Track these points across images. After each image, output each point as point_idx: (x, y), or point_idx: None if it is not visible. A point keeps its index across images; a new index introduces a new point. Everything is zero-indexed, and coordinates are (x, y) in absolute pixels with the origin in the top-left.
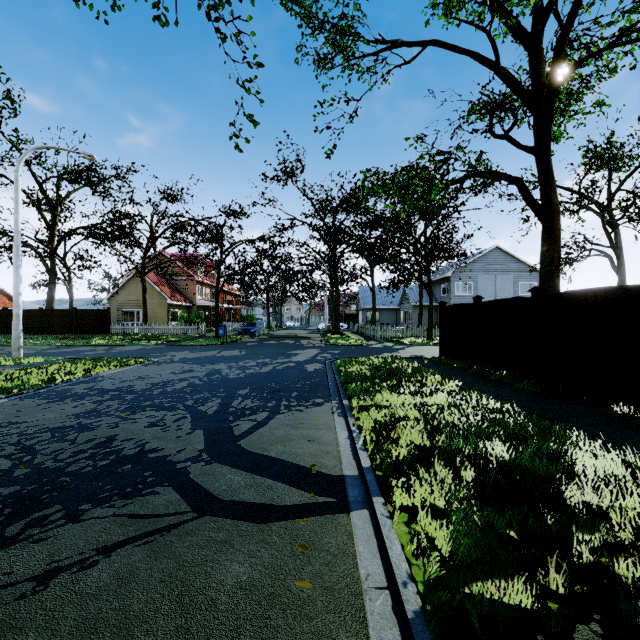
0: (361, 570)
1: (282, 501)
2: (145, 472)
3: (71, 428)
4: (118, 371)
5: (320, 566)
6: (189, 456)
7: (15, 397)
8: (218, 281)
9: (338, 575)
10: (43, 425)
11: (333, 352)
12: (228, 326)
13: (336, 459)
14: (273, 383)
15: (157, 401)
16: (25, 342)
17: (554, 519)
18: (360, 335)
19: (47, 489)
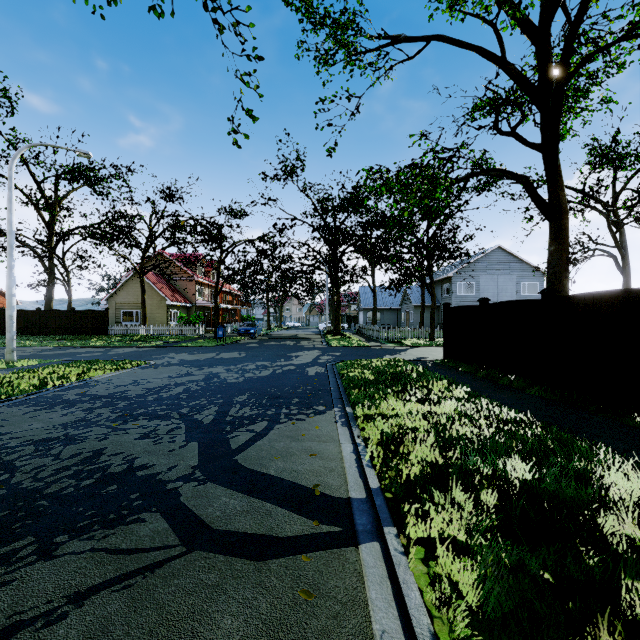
0: (375, 625)
1: (282, 531)
2: (132, 494)
3: (57, 440)
4: (113, 375)
5: (326, 619)
6: (181, 474)
7: (3, 404)
8: (217, 281)
9: (348, 632)
10: (27, 437)
11: (334, 354)
12: (228, 327)
13: (341, 477)
14: (273, 388)
15: (151, 409)
16: (22, 343)
17: (597, 561)
18: (361, 336)
19: (21, 516)
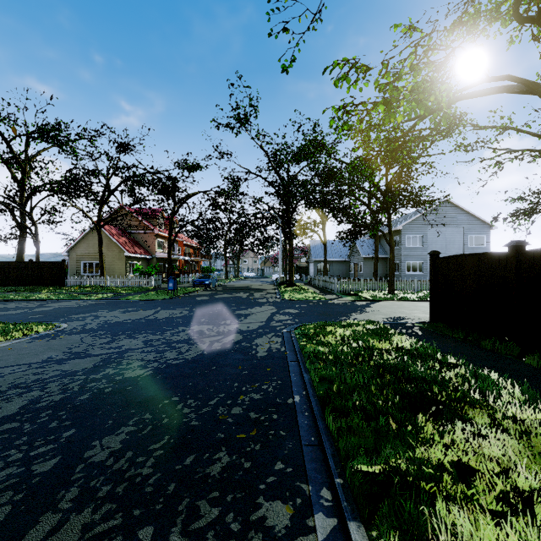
0: None
1: None
2: None
3: None
4: None
5: None
6: None
7: None
8: (170, 233)
9: None
10: None
11: (290, 312)
12: (186, 277)
13: None
14: (189, 400)
15: None
16: None
17: None
18: (314, 287)
19: None
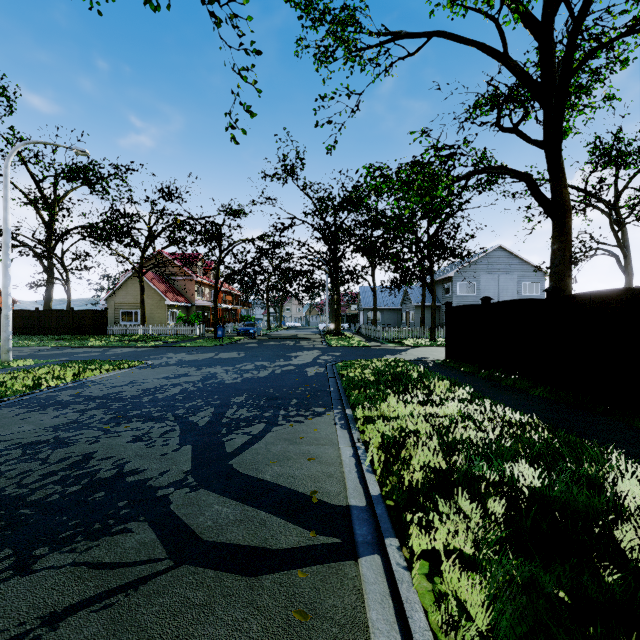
0: None
1: (277, 543)
2: (119, 501)
3: (46, 443)
4: (109, 375)
5: None
6: (172, 480)
7: None
8: (217, 281)
9: None
10: (16, 439)
11: (334, 354)
12: (227, 327)
13: (340, 483)
14: (271, 389)
15: (145, 410)
16: (20, 343)
17: (617, 579)
18: (361, 336)
19: (0, 525)
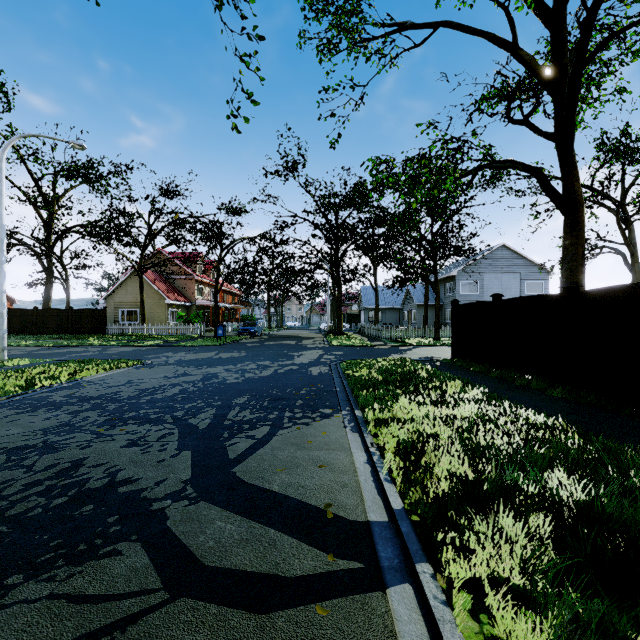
0: None
1: (290, 569)
2: (109, 517)
3: (33, 448)
4: (106, 375)
5: None
6: (170, 490)
7: None
8: (217, 280)
9: None
10: (1, 444)
11: (337, 353)
12: (228, 326)
13: (356, 495)
14: (275, 389)
15: (142, 412)
16: (17, 343)
17: None
18: (363, 335)
19: None
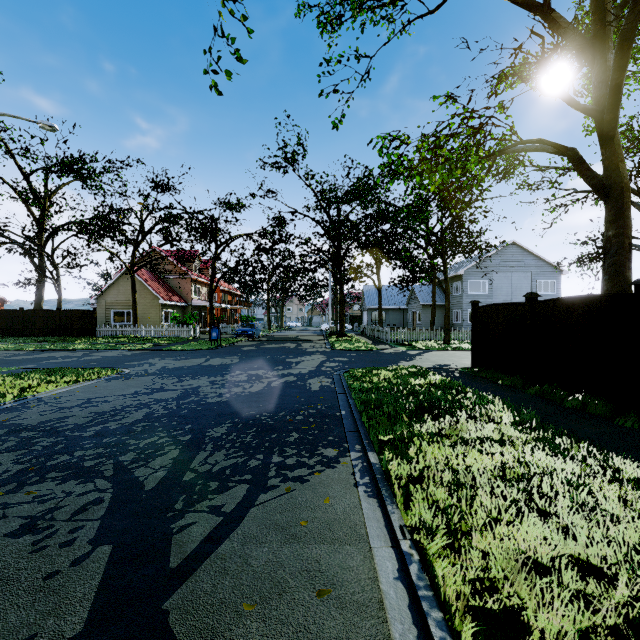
0: None
1: None
2: None
3: None
4: (67, 390)
5: None
6: None
7: None
8: (212, 279)
9: None
10: None
11: (340, 360)
12: (225, 327)
13: None
14: (264, 413)
15: (78, 454)
16: None
17: None
18: (367, 337)
19: None
